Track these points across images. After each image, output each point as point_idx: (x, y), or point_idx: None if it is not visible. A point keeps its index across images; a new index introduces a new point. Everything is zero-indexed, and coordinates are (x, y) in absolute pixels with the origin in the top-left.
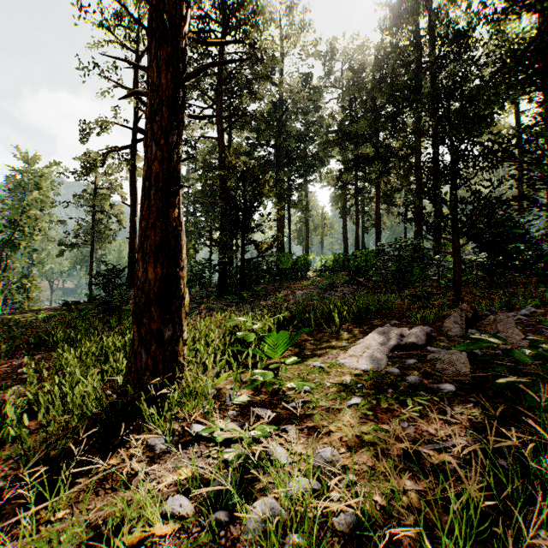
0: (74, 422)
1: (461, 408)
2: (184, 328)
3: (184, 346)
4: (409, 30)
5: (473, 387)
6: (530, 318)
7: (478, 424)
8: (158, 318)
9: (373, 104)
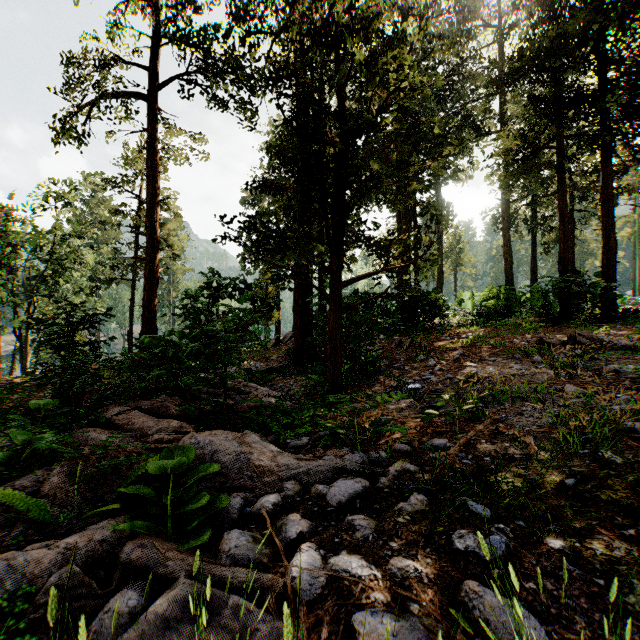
0: None
1: None
2: None
3: None
4: None
5: None
6: None
7: None
8: None
9: None
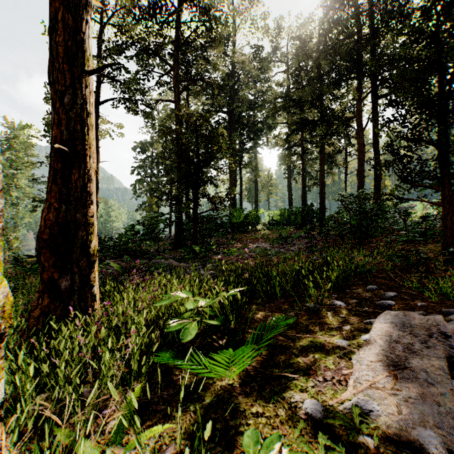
0: None
1: None
2: None
3: None
4: (350, 5)
5: None
6: None
7: None
8: None
9: (318, 72)
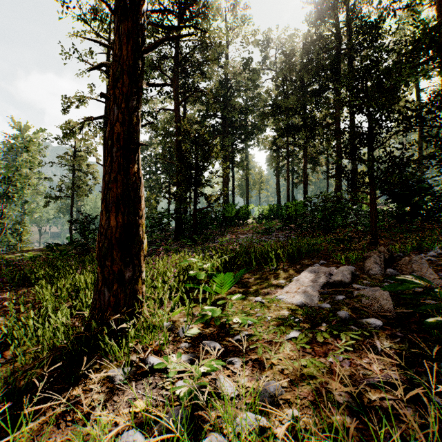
0: (45, 352)
1: (390, 343)
2: (143, 269)
3: (143, 285)
4: (331, 22)
5: (397, 322)
6: (438, 258)
7: (407, 358)
8: (120, 260)
9: (301, 83)
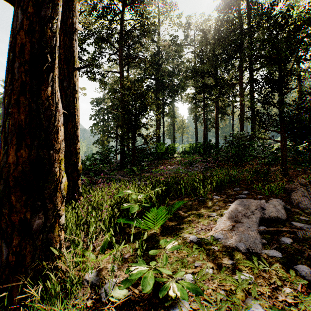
0: None
1: None
2: (61, 212)
3: (61, 231)
4: (235, 9)
5: None
6: None
7: None
8: (23, 206)
9: (214, 53)
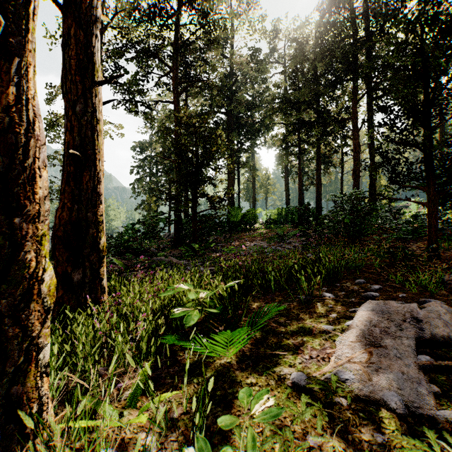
0: None
1: None
2: (42, 341)
3: (42, 378)
4: (346, 8)
5: None
6: None
7: None
8: None
9: (314, 74)
